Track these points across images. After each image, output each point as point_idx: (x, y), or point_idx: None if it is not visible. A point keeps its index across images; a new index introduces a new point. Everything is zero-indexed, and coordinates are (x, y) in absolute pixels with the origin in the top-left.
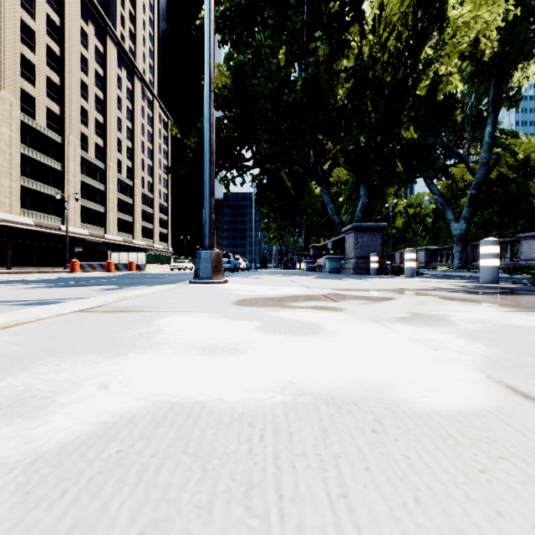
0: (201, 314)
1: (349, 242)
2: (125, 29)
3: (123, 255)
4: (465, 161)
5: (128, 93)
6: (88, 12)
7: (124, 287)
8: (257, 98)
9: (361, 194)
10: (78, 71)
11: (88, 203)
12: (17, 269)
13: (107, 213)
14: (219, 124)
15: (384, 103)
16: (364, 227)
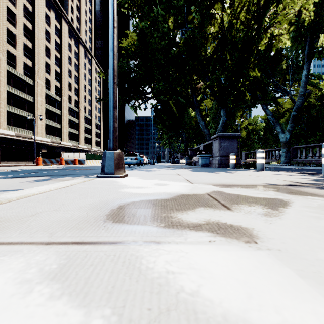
0: (24, 259)
1: (215, 146)
2: (74, 15)
3: (70, 154)
4: (288, 94)
5: (75, 54)
6: (50, 4)
7: (54, 179)
8: (154, 51)
9: (222, 115)
10: (43, 40)
11: (50, 122)
12: (4, 163)
13: (62, 128)
14: (129, 69)
15: (238, 53)
16: (226, 136)
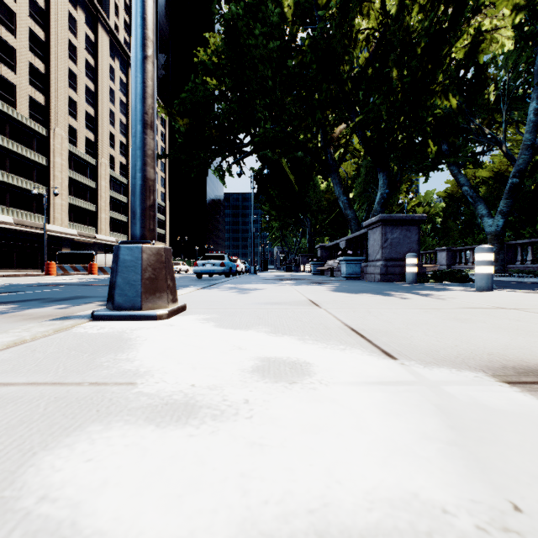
0: None
1: (374, 240)
2: (119, 19)
3: (109, 256)
4: (502, 145)
5: (122, 85)
6: None
7: (17, 312)
8: (255, 61)
9: (380, 183)
10: (65, 59)
11: (77, 201)
12: None
13: (98, 212)
14: (209, 96)
15: (418, 61)
16: (396, 219)
